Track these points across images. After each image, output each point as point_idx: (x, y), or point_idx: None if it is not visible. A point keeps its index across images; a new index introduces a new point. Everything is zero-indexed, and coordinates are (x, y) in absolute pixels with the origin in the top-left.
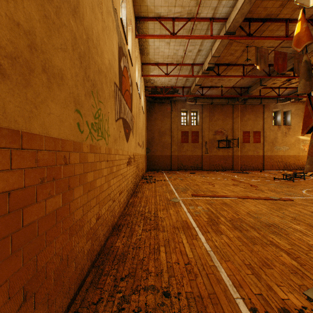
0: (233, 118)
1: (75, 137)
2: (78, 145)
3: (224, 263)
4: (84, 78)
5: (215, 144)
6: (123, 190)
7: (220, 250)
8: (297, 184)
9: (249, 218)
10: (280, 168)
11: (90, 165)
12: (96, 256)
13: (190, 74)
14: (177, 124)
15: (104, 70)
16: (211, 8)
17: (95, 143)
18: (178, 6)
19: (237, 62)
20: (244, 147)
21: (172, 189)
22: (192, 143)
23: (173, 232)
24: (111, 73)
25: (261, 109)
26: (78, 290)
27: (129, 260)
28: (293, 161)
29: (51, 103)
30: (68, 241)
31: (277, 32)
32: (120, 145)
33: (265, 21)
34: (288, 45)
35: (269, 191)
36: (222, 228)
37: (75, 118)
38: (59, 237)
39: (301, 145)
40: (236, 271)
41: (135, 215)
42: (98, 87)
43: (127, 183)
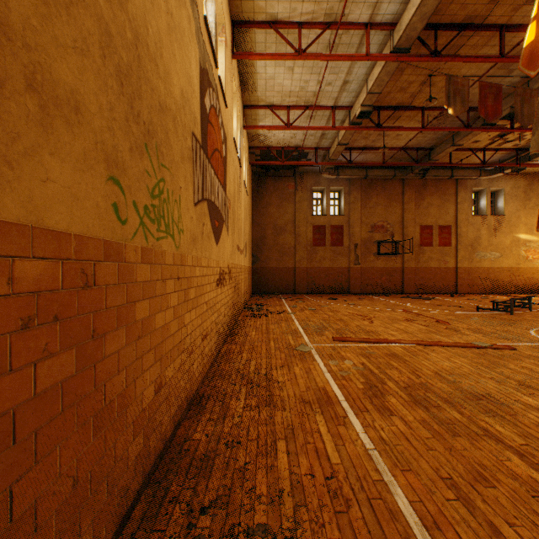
0: (403, 203)
1: (108, 231)
2: (116, 249)
3: (400, 476)
4: (128, 117)
5: (373, 247)
6: (209, 331)
7: (392, 447)
8: (519, 319)
9: (440, 383)
10: (486, 290)
11: (142, 287)
12: (154, 461)
13: (329, 125)
14: (305, 213)
15: (172, 107)
16: (367, 4)
17: (152, 244)
18: (308, 1)
19: (412, 104)
20: (422, 253)
21: (297, 327)
22: (333, 246)
23: (302, 410)
24: (186, 114)
25: (453, 187)
26: (114, 537)
27: (219, 469)
28: (507, 277)
29: (50, 158)
30: (92, 442)
31: (483, 48)
32: (204, 249)
33: (464, 29)
34: (502, 72)
35: (471, 332)
36: (392, 402)
37: (108, 193)
38: (70, 438)
39: (523, 249)
40: (426, 493)
41: (231, 377)
42: (159, 138)
43: (218, 317)
